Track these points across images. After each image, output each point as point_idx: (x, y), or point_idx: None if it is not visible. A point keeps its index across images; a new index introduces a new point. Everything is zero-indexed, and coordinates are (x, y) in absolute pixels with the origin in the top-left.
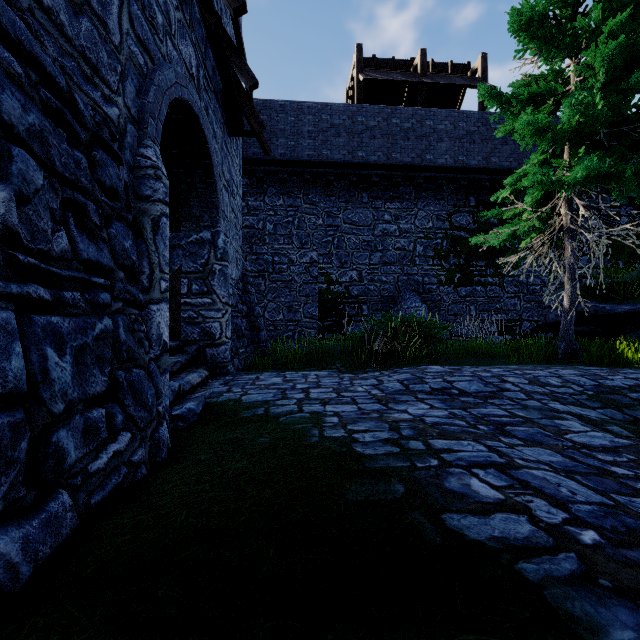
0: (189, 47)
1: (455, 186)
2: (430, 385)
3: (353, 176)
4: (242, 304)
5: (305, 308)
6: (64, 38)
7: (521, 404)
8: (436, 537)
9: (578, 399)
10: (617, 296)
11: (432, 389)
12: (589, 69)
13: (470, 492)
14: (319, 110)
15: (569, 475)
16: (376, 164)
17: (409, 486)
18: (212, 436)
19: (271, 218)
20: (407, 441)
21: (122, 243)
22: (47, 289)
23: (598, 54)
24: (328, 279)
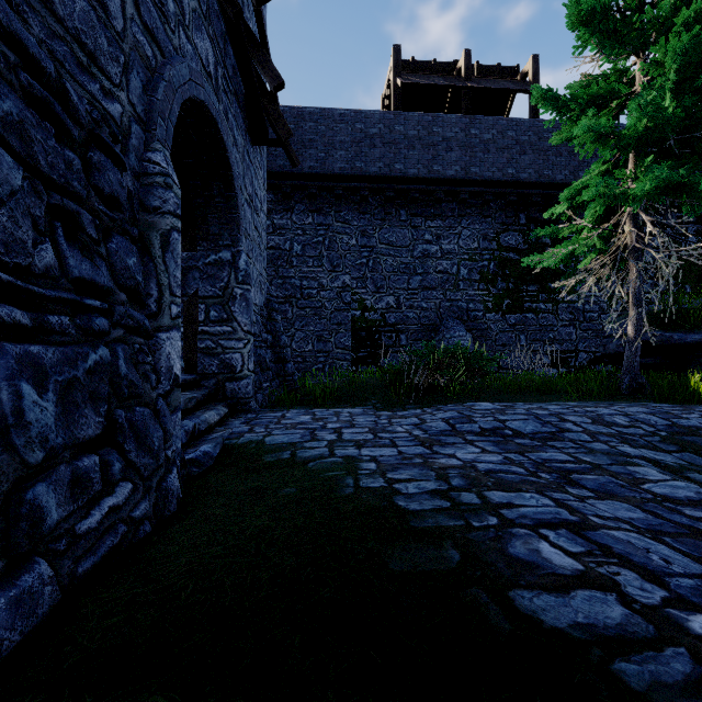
0: (206, 41)
1: (503, 202)
2: (480, 425)
3: (390, 191)
4: (267, 333)
5: (337, 338)
6: (53, 17)
7: (586, 447)
8: (504, 623)
9: (650, 441)
10: (686, 324)
11: (482, 429)
12: (658, 67)
13: (541, 560)
14: (352, 118)
15: (656, 536)
16: (415, 178)
17: (465, 552)
18: (230, 485)
19: (299, 238)
20: (458, 493)
21: (124, 260)
22: (26, 312)
23: (669, 49)
24: (362, 305)
